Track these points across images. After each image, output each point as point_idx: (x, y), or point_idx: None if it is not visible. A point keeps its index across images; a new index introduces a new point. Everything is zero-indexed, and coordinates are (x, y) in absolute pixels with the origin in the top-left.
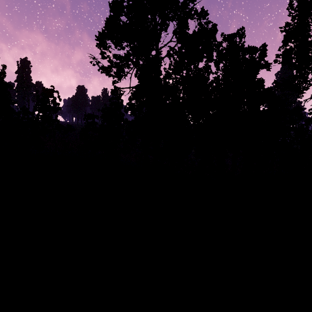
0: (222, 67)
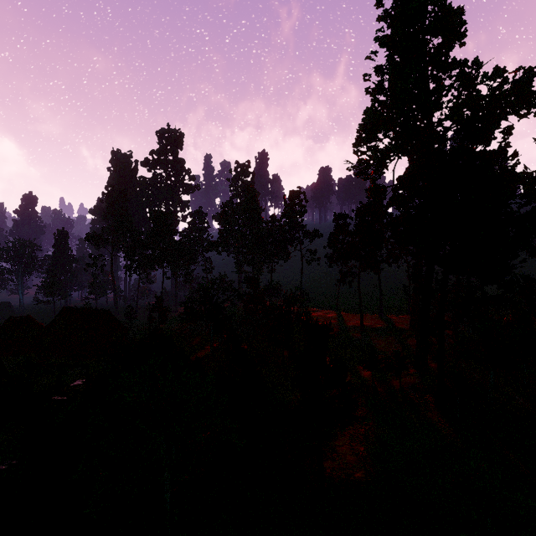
0: None
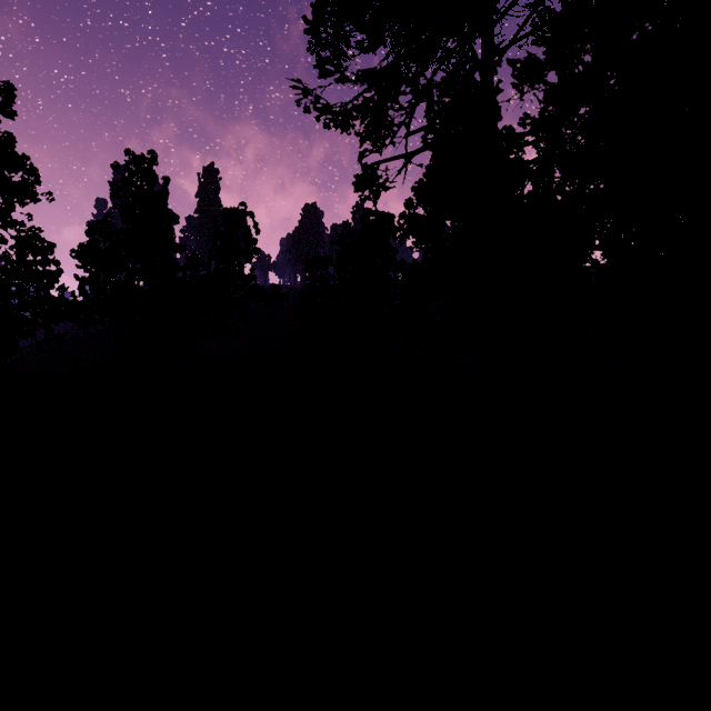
0: None
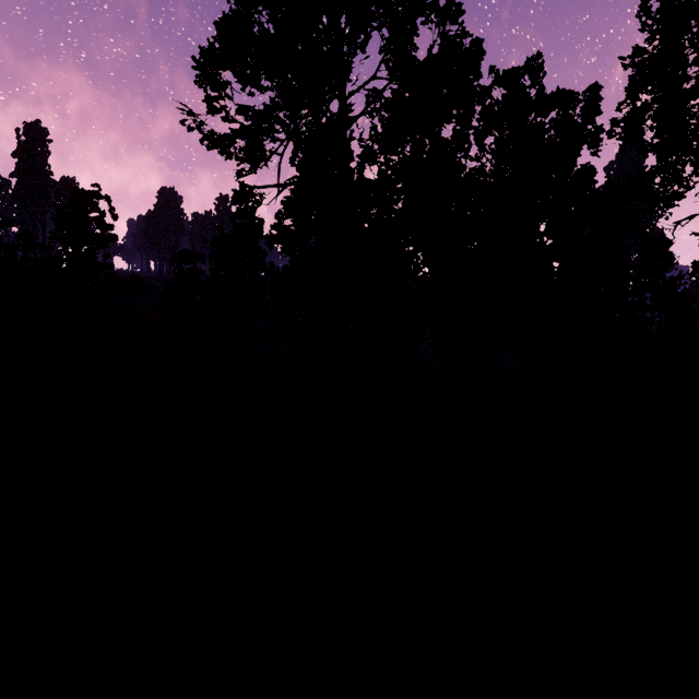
0: (491, 144)
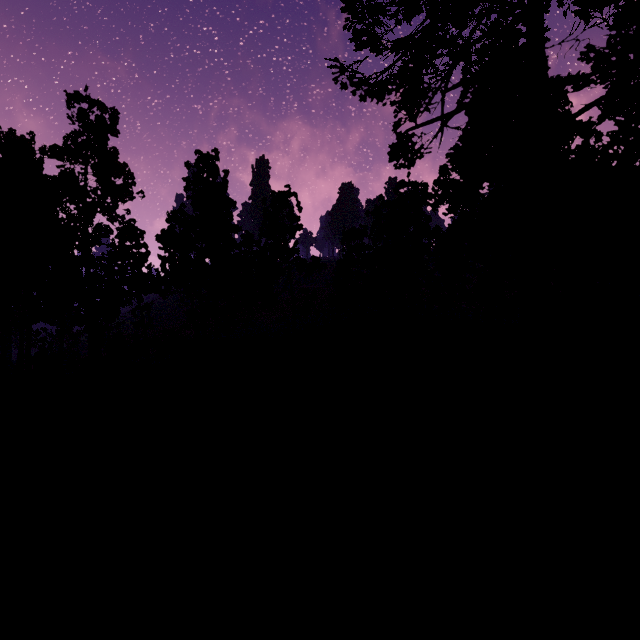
0: None
